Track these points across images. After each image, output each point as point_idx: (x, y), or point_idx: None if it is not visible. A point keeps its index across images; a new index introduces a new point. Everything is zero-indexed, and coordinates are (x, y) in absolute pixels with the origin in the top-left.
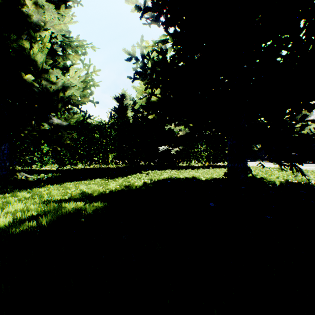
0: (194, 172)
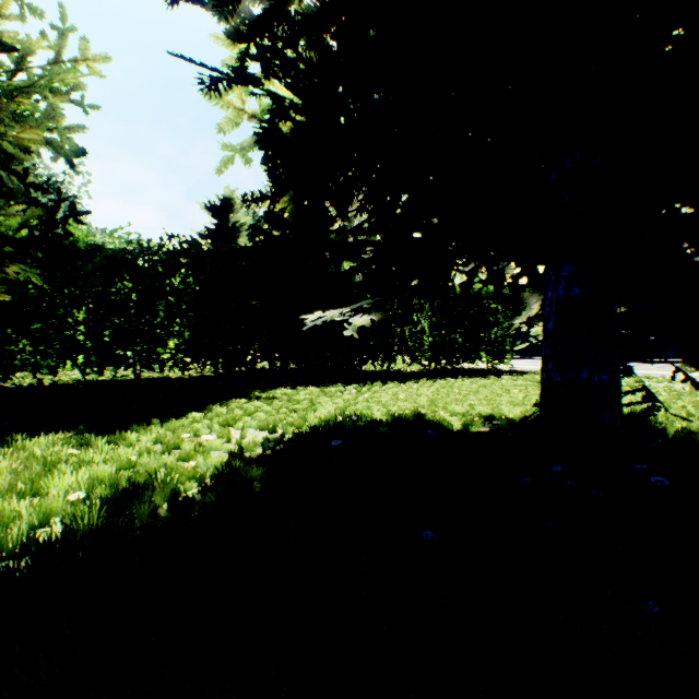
0: (410, 391)
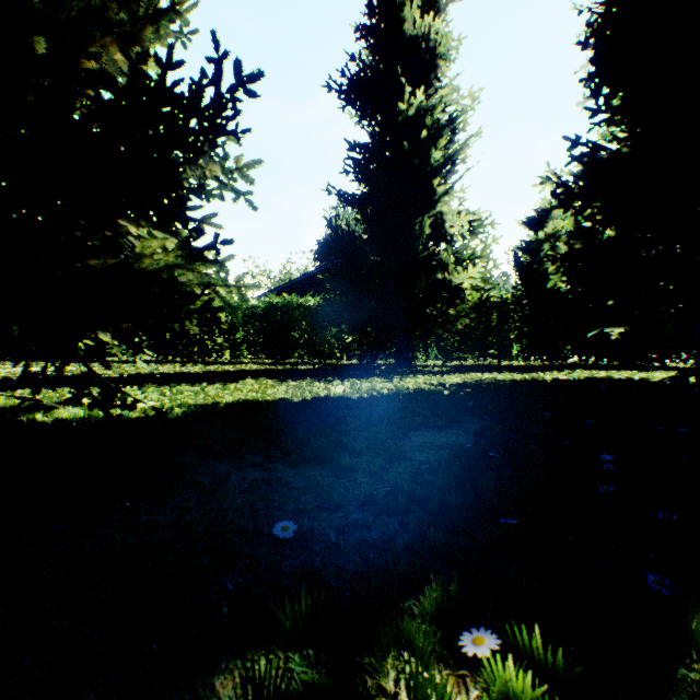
0: (667, 374)
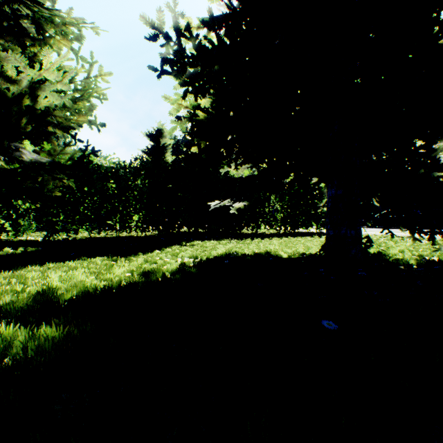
0: (266, 243)
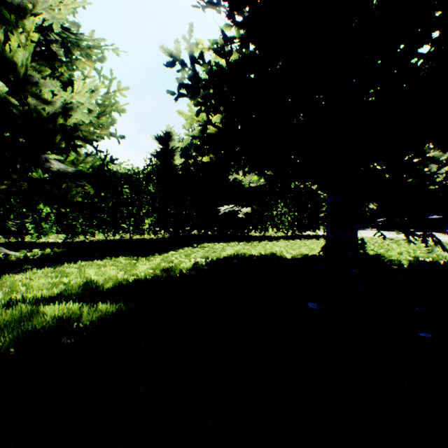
0: (272, 245)
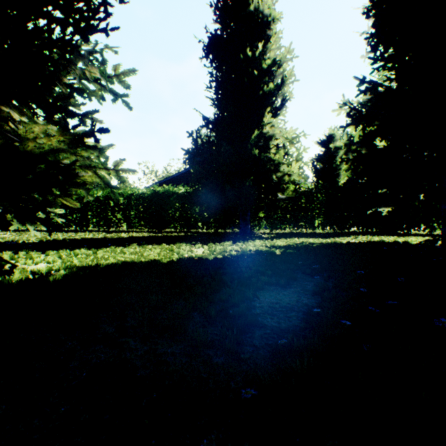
0: (417, 238)
